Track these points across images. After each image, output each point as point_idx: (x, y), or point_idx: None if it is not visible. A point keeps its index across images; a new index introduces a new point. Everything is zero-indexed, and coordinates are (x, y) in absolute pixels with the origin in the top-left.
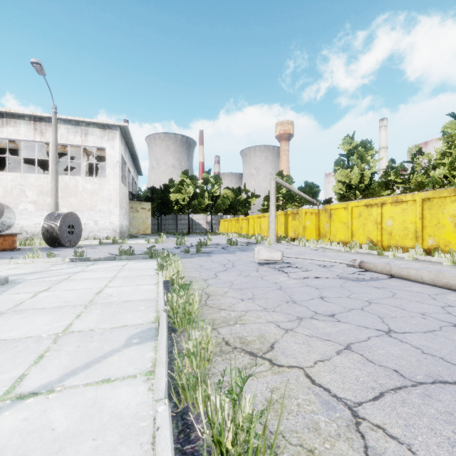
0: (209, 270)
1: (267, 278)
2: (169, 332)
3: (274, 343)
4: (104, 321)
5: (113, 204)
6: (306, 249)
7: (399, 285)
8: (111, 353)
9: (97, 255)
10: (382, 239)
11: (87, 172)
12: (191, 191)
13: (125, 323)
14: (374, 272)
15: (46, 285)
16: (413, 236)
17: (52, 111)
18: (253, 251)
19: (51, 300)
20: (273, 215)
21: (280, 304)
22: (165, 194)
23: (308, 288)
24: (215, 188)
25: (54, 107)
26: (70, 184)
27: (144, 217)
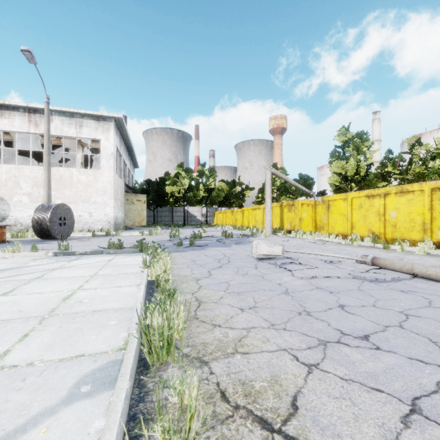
0: (202, 266)
1: (269, 277)
2: (139, 369)
3: (296, 395)
4: (54, 347)
5: (108, 196)
6: (304, 241)
7: (428, 288)
8: (37, 420)
9: (85, 248)
10: (386, 232)
11: (82, 164)
12: (186, 183)
13: (82, 351)
14: (390, 270)
15: (11, 286)
16: (421, 229)
17: (44, 101)
18: (249, 243)
19: (4, 309)
20: (269, 207)
21: (291, 317)
22: (161, 187)
23: (320, 292)
24: (210, 180)
25: (46, 98)
26: (65, 175)
27: (139, 209)
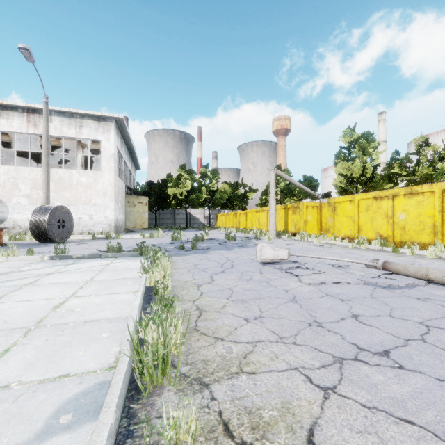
0: (204, 271)
1: (274, 283)
2: (129, 394)
3: (312, 428)
4: (36, 365)
5: (108, 198)
6: (309, 244)
7: None
8: None
9: (83, 251)
10: (394, 234)
11: (82, 165)
12: (188, 185)
13: (67, 370)
14: (403, 275)
15: None
16: (431, 231)
17: (43, 101)
18: (253, 247)
19: None
20: (273, 209)
21: (300, 329)
22: (163, 189)
23: (330, 300)
24: (213, 182)
25: (45, 97)
26: (65, 177)
27: (141, 211)
